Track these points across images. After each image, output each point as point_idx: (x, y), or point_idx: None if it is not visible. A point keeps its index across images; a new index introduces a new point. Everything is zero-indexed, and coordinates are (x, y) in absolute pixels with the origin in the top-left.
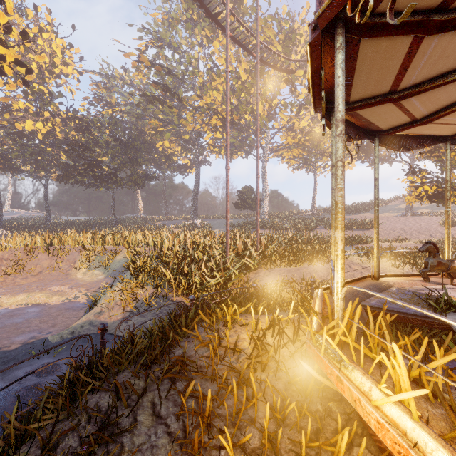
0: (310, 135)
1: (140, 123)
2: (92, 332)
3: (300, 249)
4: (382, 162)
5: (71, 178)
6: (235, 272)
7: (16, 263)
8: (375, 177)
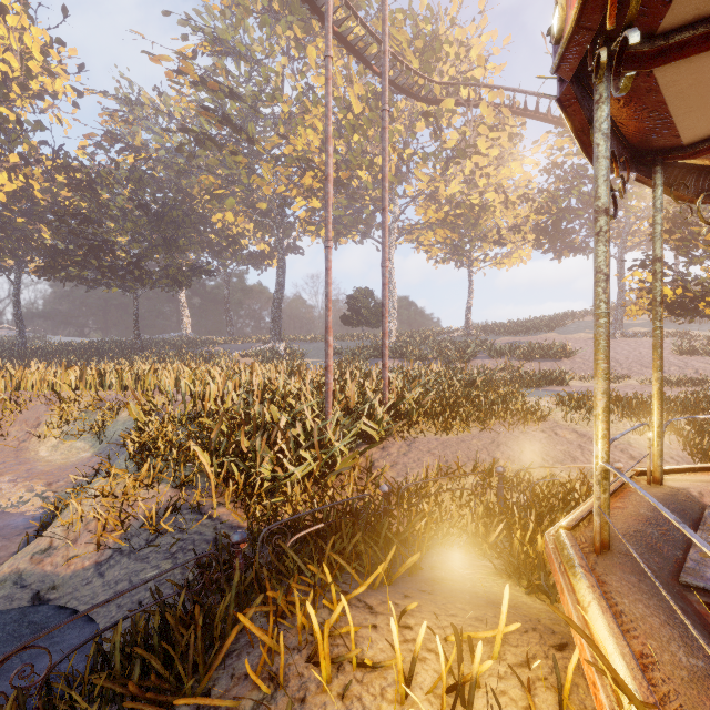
0: (463, 208)
1: (185, 181)
2: (17, 604)
3: (460, 399)
4: (576, 253)
5: (60, 270)
6: (343, 450)
7: None
8: (655, 255)
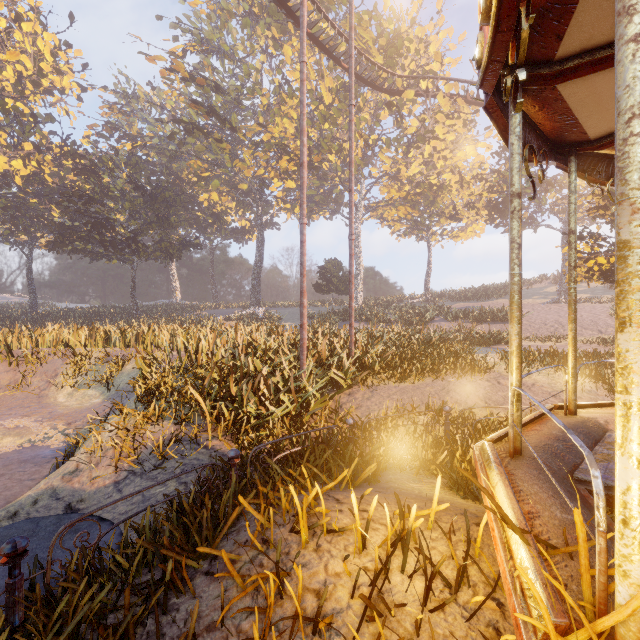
0: (423, 187)
1: (175, 166)
2: (54, 512)
3: (417, 354)
4: (524, 227)
5: (67, 245)
6: (316, 394)
7: None
8: (570, 229)
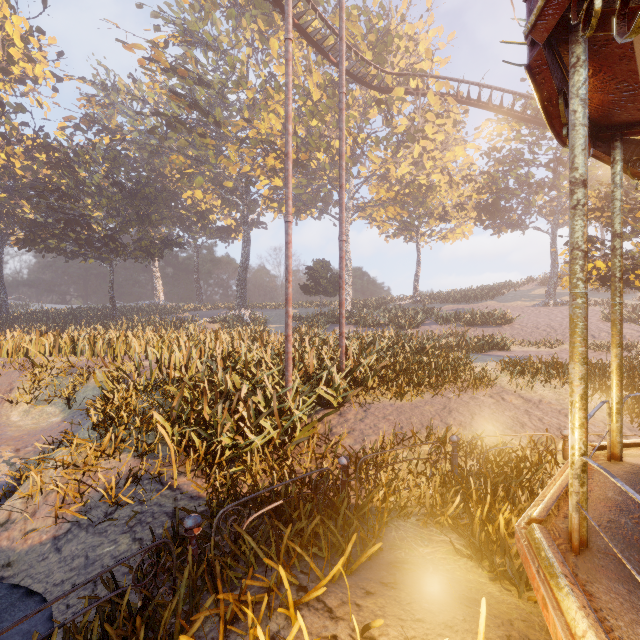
0: (412, 187)
1: (157, 161)
2: None
3: (412, 365)
4: (513, 229)
5: (39, 243)
6: (302, 417)
7: None
8: (614, 231)
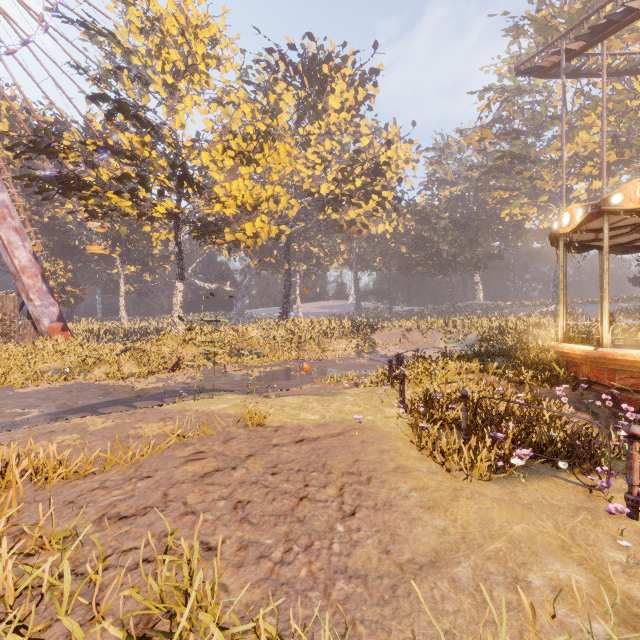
0: None
1: (480, 194)
2: None
3: None
4: None
5: (412, 270)
6: None
7: (404, 336)
8: None
